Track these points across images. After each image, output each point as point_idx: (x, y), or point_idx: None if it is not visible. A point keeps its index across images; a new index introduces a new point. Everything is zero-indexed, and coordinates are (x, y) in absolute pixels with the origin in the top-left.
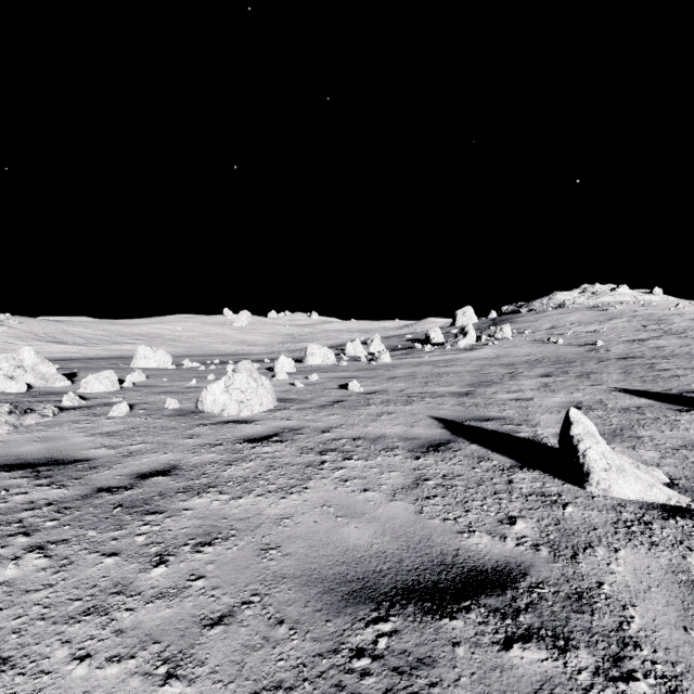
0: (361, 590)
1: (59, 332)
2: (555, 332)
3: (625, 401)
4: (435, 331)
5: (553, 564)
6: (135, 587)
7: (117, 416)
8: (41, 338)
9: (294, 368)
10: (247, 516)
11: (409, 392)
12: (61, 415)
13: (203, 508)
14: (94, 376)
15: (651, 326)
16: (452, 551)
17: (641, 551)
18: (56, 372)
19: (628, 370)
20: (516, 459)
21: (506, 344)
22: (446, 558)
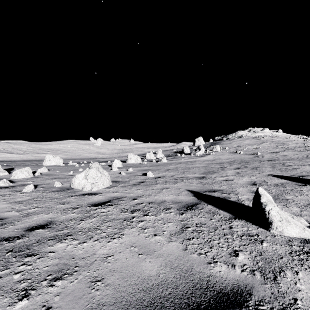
0: None
1: (10, 148)
2: (239, 148)
3: (275, 181)
4: (186, 148)
5: (265, 285)
6: None
7: (27, 192)
8: (1, 151)
9: (121, 165)
10: (87, 256)
11: (175, 176)
12: None
13: (61, 250)
14: (19, 170)
15: (279, 146)
16: (206, 277)
17: None
18: (1, 168)
19: (273, 166)
20: (231, 213)
21: (218, 154)
22: (203, 284)
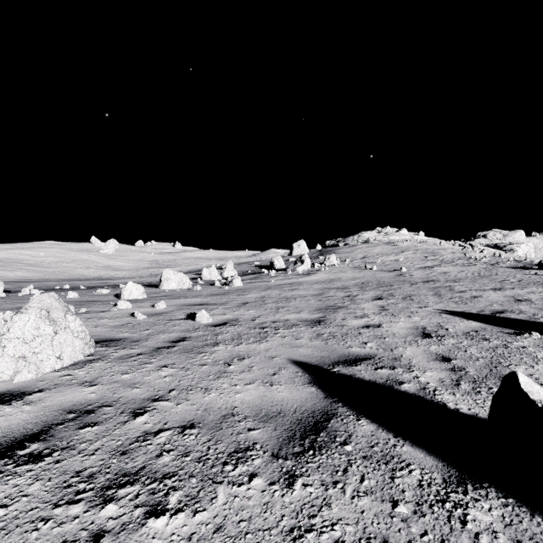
0: None
1: None
2: (368, 260)
3: (460, 325)
4: (278, 259)
5: None
6: None
7: None
8: None
9: (144, 294)
10: None
11: (261, 320)
12: None
13: None
14: None
15: (430, 257)
16: None
17: None
18: None
19: (437, 292)
20: (438, 454)
21: (335, 270)
22: None
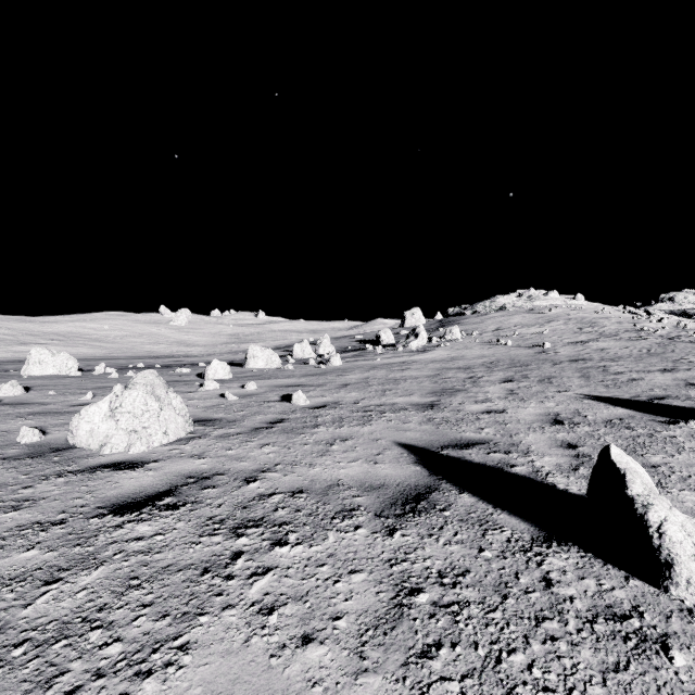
0: None
1: None
2: (501, 334)
3: (602, 412)
4: (385, 332)
5: None
6: None
7: None
8: None
9: (230, 374)
10: None
11: (365, 404)
12: None
13: None
14: None
15: (586, 329)
16: None
17: None
18: None
19: (585, 373)
20: (533, 521)
21: (458, 345)
22: None
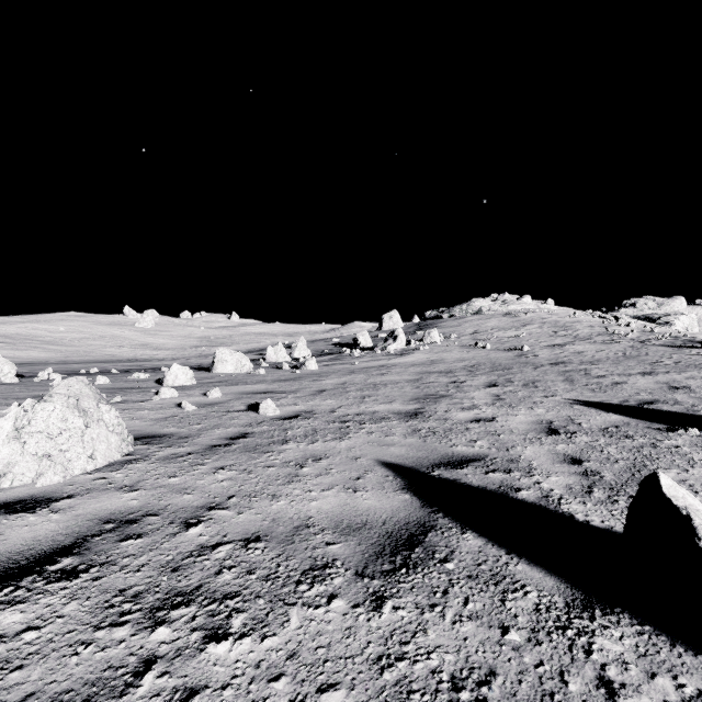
0: None
1: None
2: (479, 337)
3: (596, 418)
4: (363, 335)
5: None
6: None
7: None
8: None
9: (193, 379)
10: None
11: (342, 413)
12: None
13: None
14: None
15: (561, 332)
16: None
17: None
18: None
19: (568, 377)
20: (561, 574)
21: (437, 348)
22: None
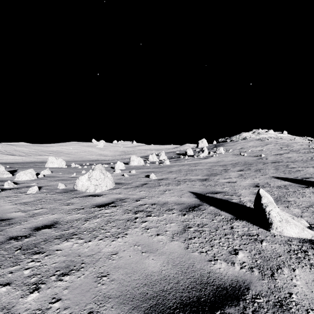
0: (155, 305)
1: (12, 150)
2: (243, 150)
3: (278, 183)
4: (189, 150)
5: (262, 281)
6: (14, 310)
7: (31, 193)
8: (3, 153)
9: (124, 167)
10: (92, 253)
11: (178, 178)
12: (1, 193)
13: (67, 248)
14: (23, 172)
15: (284, 148)
16: (206, 274)
17: (306, 270)
18: (4, 170)
19: (277, 168)
20: (233, 214)
21: (221, 156)
22: (203, 279)
